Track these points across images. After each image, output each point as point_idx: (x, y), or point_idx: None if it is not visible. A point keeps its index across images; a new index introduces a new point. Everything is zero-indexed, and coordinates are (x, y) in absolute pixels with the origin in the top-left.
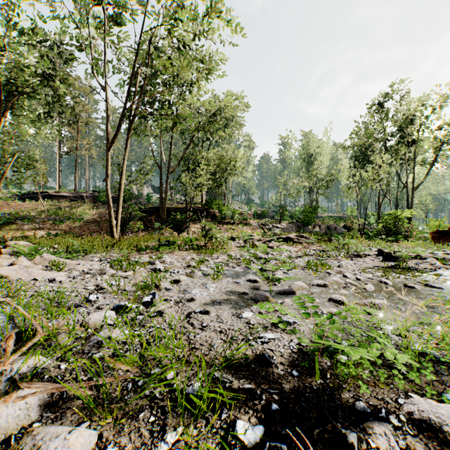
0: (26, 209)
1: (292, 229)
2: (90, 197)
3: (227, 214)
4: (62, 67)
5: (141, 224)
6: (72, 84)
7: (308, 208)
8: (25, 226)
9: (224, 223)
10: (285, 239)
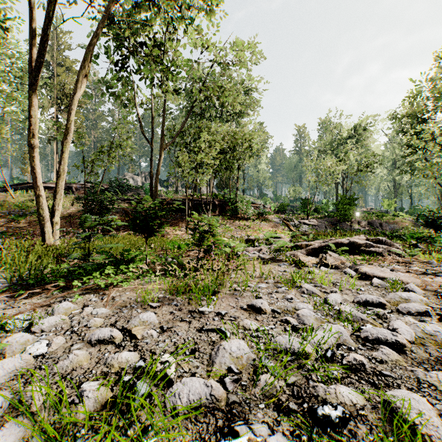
0: None
1: (326, 226)
2: (80, 188)
3: (240, 206)
4: (60, 50)
5: (127, 220)
6: (69, 66)
7: (344, 199)
8: None
9: (236, 218)
10: (348, 246)
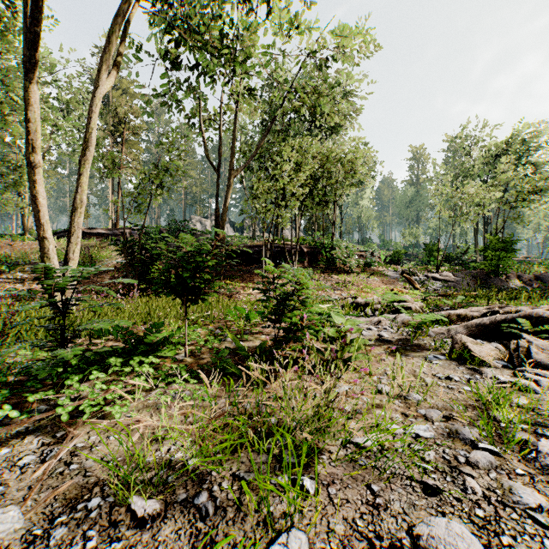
0: (30, 251)
1: (468, 283)
2: (135, 234)
3: (338, 254)
4: None
5: None
6: (126, 88)
7: (496, 242)
8: (2, 276)
9: (332, 271)
10: None
